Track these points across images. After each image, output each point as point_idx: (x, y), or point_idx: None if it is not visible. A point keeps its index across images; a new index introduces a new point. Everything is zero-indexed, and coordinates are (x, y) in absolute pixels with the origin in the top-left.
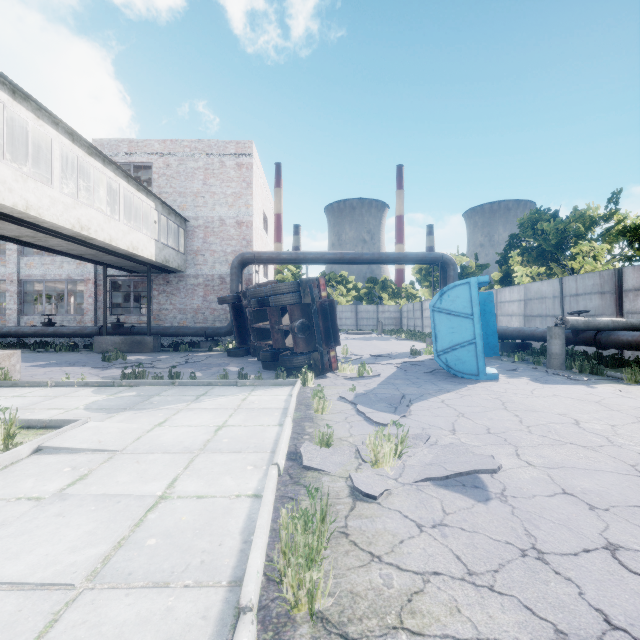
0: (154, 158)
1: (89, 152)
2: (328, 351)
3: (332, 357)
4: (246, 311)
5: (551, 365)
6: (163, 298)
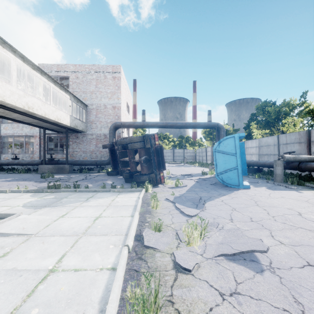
0: (70, 74)
1: (33, 68)
2: (159, 173)
3: (161, 176)
4: (117, 152)
5: (276, 180)
6: (75, 145)
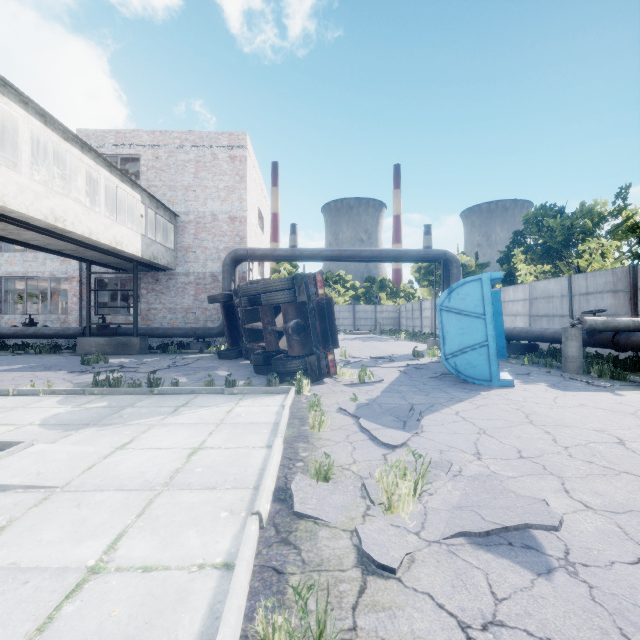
0: (142, 150)
1: (65, 137)
2: (326, 354)
3: (330, 361)
4: (238, 310)
5: (567, 369)
6: (152, 297)
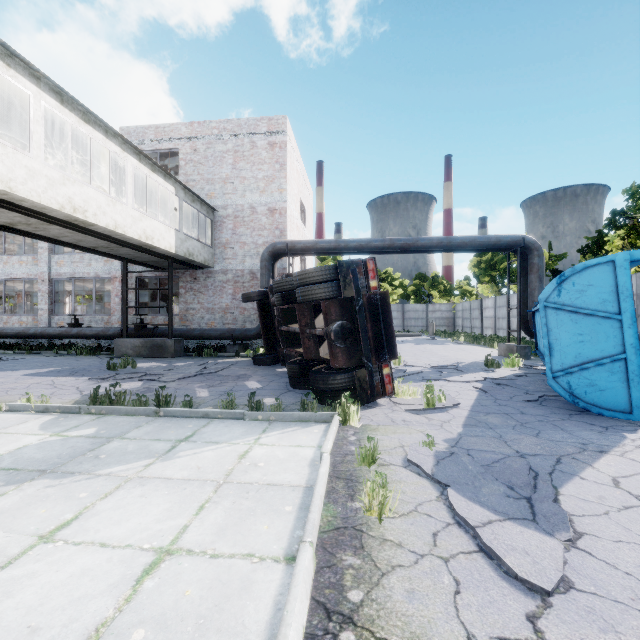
0: (181, 143)
1: (85, 119)
2: (380, 367)
3: (385, 376)
4: (274, 310)
5: None
6: (190, 296)
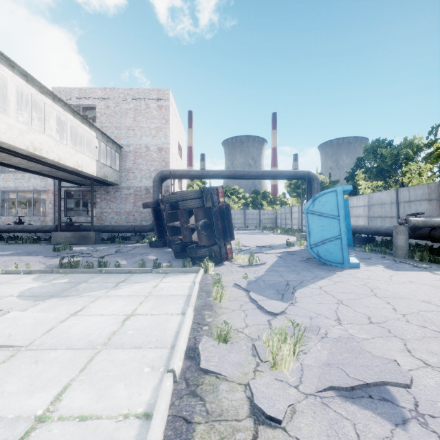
0: (97, 101)
1: (41, 91)
2: (225, 244)
3: (228, 249)
4: (163, 213)
5: (397, 255)
6: (104, 204)
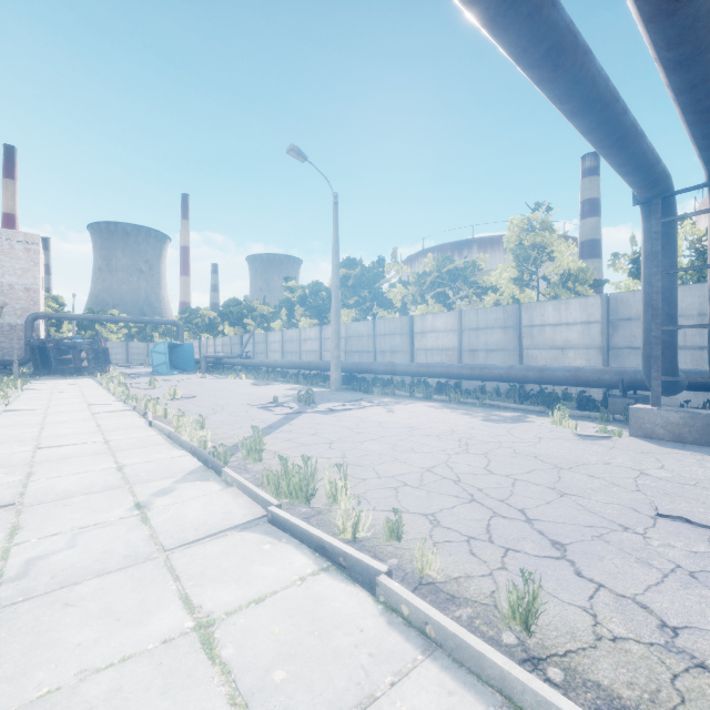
0: None
1: None
2: (106, 367)
3: (108, 369)
4: (49, 350)
5: (202, 371)
6: None
